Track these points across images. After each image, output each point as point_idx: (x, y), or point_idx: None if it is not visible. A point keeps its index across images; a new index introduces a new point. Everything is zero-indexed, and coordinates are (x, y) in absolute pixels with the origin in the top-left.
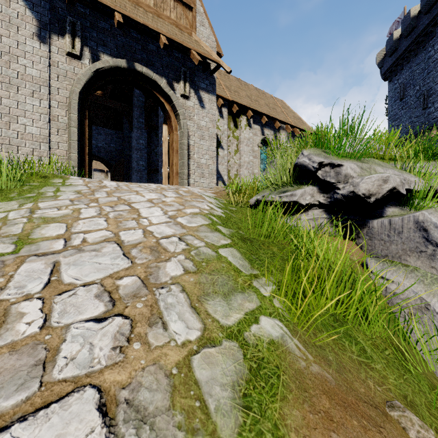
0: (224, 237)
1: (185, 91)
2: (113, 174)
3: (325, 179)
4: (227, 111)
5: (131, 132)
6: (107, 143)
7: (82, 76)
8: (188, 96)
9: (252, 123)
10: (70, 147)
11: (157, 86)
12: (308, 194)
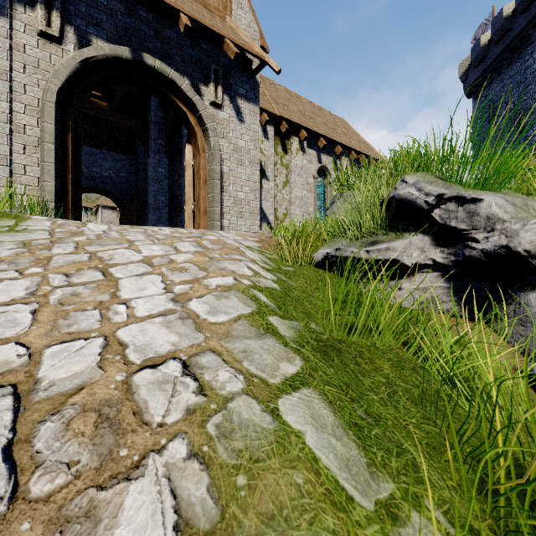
0: (287, 352)
1: (217, 97)
2: (124, 213)
3: (447, 223)
4: (274, 131)
5: (147, 157)
6: (116, 171)
7: (62, 68)
8: (221, 105)
9: (306, 147)
10: (43, 172)
11: (177, 89)
12: (415, 247)
